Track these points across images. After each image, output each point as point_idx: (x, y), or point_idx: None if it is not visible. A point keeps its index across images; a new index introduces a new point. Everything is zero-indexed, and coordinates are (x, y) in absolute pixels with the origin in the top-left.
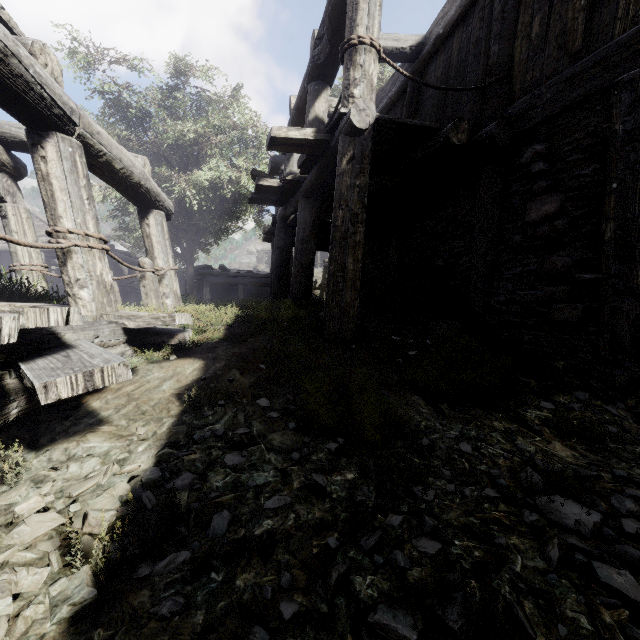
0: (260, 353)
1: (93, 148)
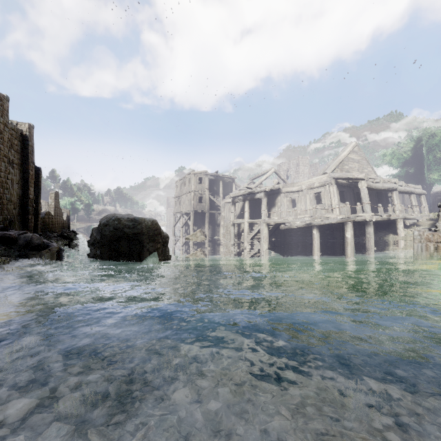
0: None
1: (415, 193)
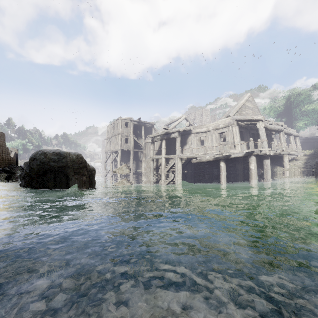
0: (316, 155)
1: (293, 135)
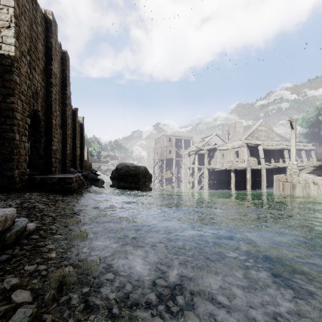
0: None
1: (305, 150)
